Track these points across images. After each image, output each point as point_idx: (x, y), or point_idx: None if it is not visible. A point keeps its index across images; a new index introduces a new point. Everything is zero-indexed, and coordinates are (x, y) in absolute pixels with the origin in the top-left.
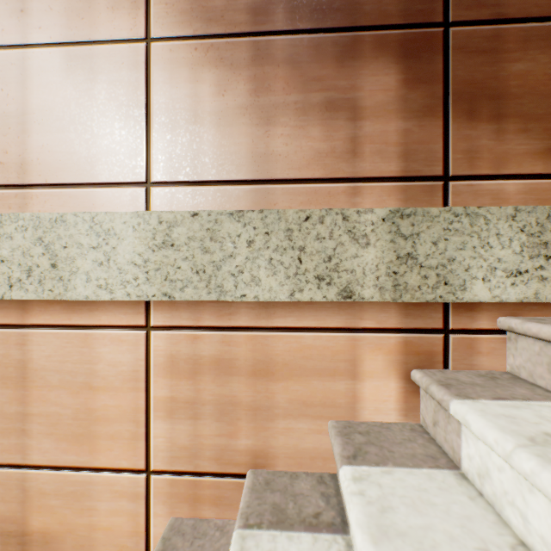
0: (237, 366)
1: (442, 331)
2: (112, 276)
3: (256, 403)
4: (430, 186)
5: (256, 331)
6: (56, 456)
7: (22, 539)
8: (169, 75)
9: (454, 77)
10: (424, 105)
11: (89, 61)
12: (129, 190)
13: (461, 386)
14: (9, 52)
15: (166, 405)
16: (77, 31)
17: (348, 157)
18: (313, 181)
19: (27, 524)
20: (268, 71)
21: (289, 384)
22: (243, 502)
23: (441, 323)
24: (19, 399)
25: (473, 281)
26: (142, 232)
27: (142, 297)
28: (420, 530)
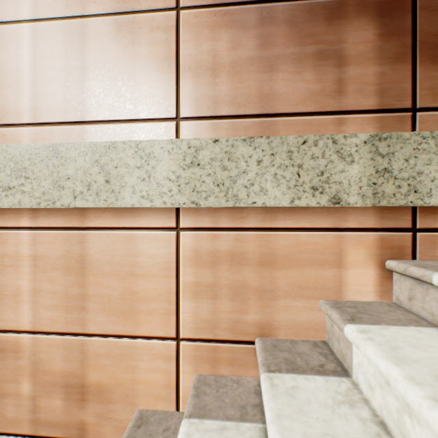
0: (247, 258)
1: (411, 230)
2: (152, 189)
3: (262, 286)
4: (400, 116)
5: (262, 231)
6: (107, 327)
7: (82, 390)
8: (194, 35)
9: (420, 31)
10: (396, 53)
11: (133, 26)
12: (163, 124)
13: (434, 267)
14: (71, 22)
15: (192, 288)
16: (124, 4)
17: (335, 95)
18: (307, 114)
19: (85, 378)
20: (271, 30)
21: (288, 272)
22: (260, 357)
23: (409, 223)
24: (79, 284)
25: (437, 190)
26: (175, 155)
27: (175, 205)
28: (429, 359)
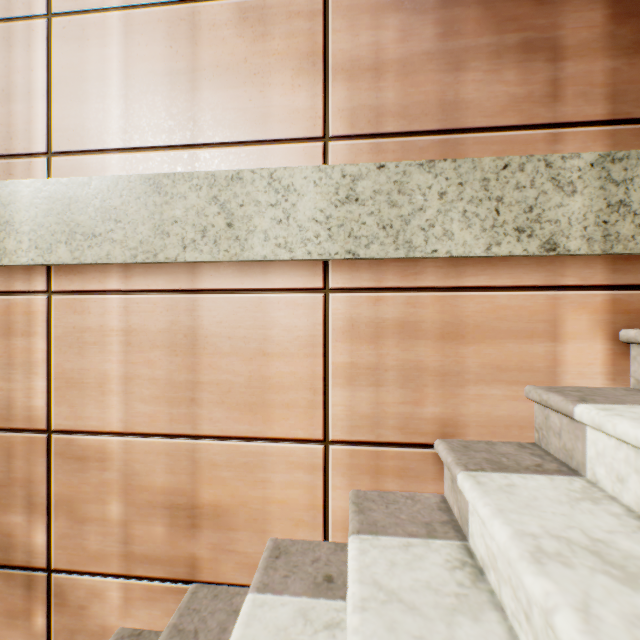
0: (423, 329)
1: None
2: (291, 235)
3: (444, 368)
4: None
5: (445, 292)
6: (227, 426)
7: (192, 512)
8: (348, 23)
9: None
10: (634, 41)
11: (263, 13)
12: (305, 146)
13: None
14: (178, 8)
15: (345, 371)
16: None
17: (547, 101)
18: (508, 129)
19: (196, 497)
20: (457, 14)
21: (481, 347)
22: (450, 457)
23: None
24: (188, 367)
25: None
26: (323, 188)
27: (323, 255)
28: None
